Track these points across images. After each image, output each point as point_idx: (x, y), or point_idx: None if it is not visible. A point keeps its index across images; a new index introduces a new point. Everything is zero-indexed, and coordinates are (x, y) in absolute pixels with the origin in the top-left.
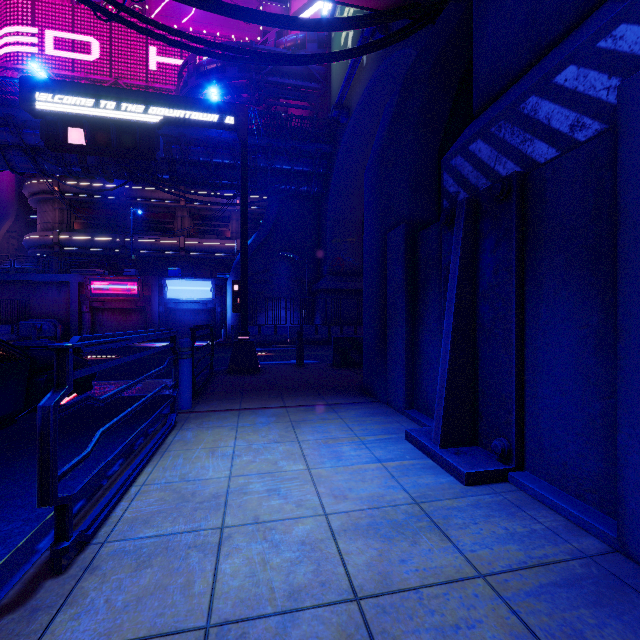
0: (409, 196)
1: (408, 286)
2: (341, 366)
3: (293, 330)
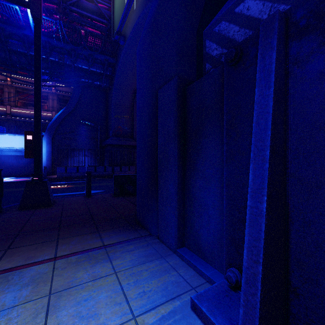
0: (176, 60)
1: (180, 134)
2: (119, 195)
3: (89, 169)
